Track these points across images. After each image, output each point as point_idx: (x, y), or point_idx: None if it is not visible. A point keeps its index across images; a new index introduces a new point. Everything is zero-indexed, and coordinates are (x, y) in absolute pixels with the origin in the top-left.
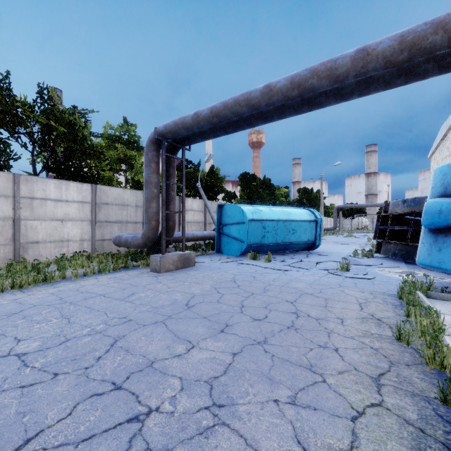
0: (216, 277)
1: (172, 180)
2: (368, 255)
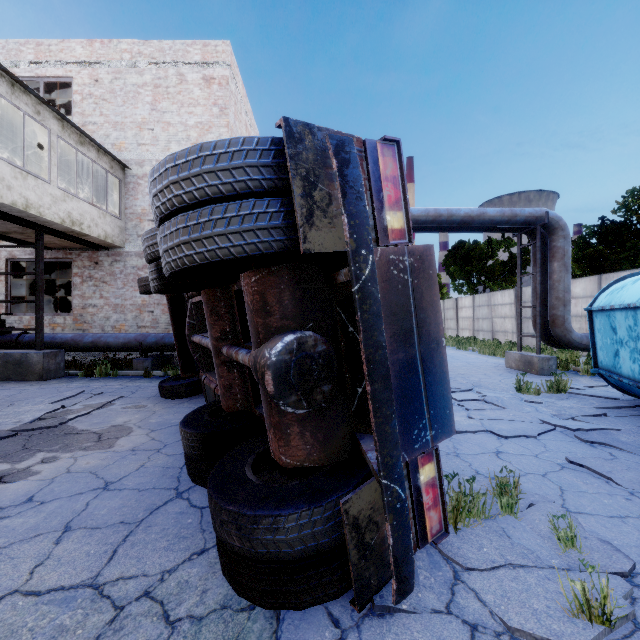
0: (462, 370)
1: (549, 266)
2: (464, 516)
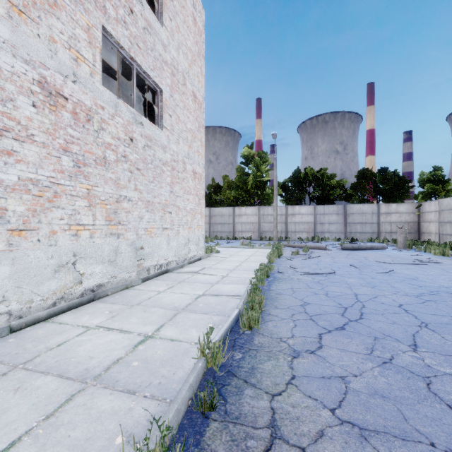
0: None
1: None
2: None
